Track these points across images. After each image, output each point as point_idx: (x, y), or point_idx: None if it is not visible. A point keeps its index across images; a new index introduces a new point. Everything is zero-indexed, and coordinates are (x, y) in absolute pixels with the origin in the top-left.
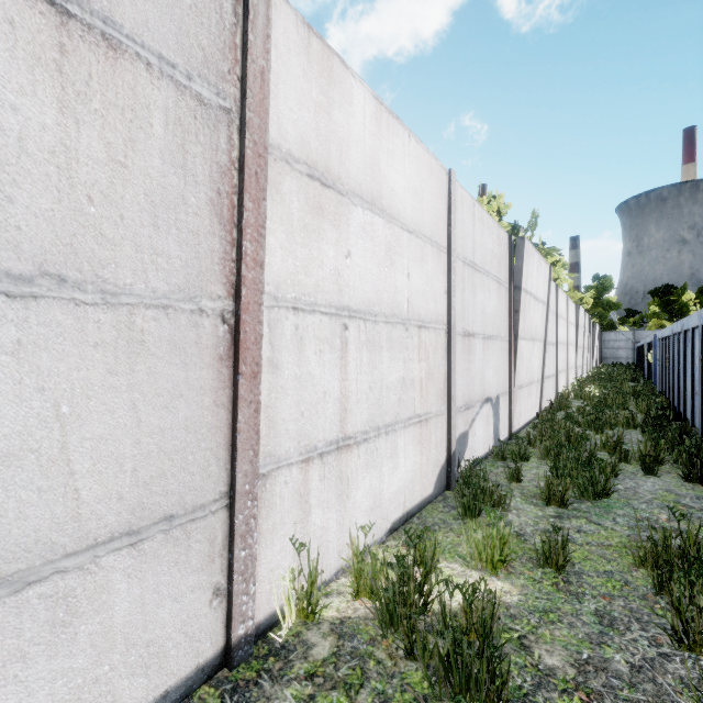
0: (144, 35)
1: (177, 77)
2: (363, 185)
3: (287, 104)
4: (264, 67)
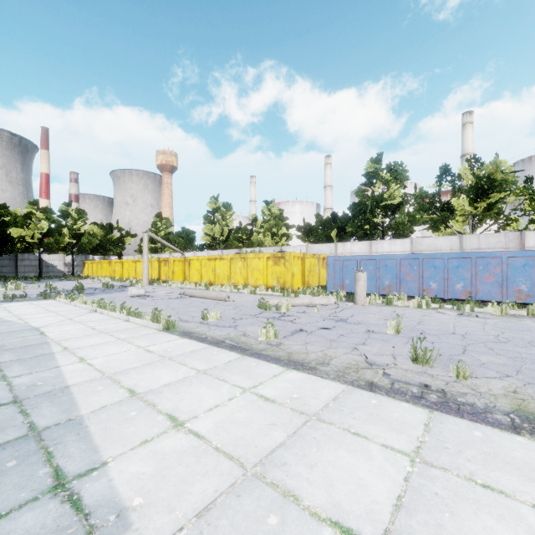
0: (511, 247)
1: (514, 248)
2: None
3: (531, 242)
4: (524, 243)
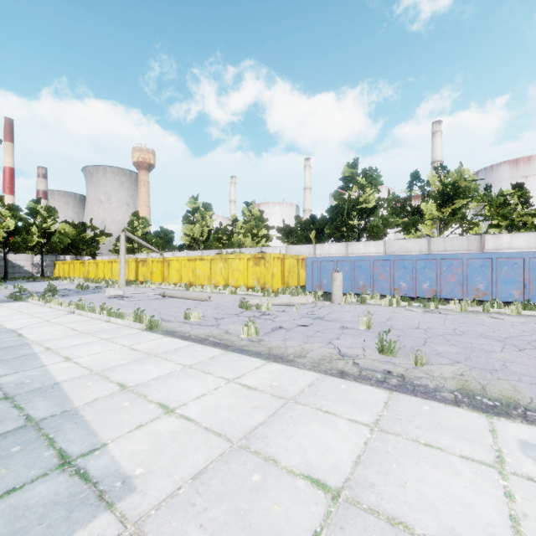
0: (472, 249)
1: (475, 250)
2: (506, 247)
3: (489, 245)
4: (483, 246)
